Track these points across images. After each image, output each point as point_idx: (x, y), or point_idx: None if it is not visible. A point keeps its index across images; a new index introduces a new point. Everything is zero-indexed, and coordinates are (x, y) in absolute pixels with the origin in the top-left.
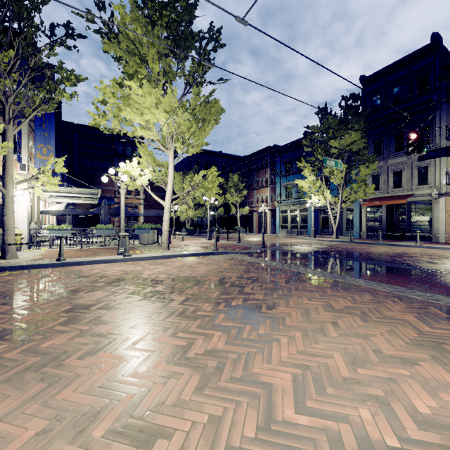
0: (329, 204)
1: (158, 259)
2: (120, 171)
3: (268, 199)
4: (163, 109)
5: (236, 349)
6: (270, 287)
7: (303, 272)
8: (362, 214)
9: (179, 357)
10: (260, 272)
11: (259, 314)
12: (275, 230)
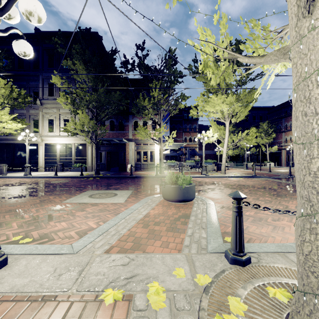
0: None
1: (222, 177)
2: (203, 135)
3: None
4: (225, 103)
5: (275, 200)
6: (291, 191)
7: None
8: None
9: (256, 199)
10: (286, 186)
11: (284, 196)
12: None
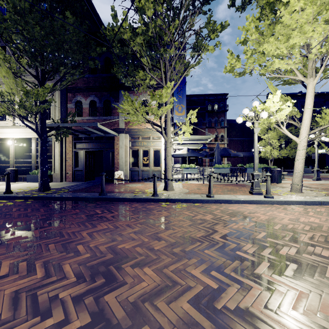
0: None
1: (308, 204)
2: (258, 109)
3: None
4: (323, 19)
5: None
6: None
7: None
8: None
9: None
10: None
11: None
12: None
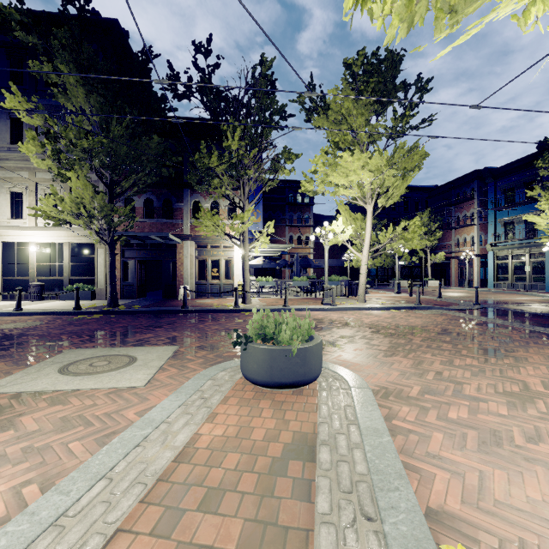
0: None
1: (361, 310)
2: (326, 230)
3: (474, 241)
4: (368, 169)
5: (489, 366)
6: (502, 339)
7: (542, 331)
8: None
9: (448, 364)
10: (485, 327)
11: (500, 354)
12: (487, 283)
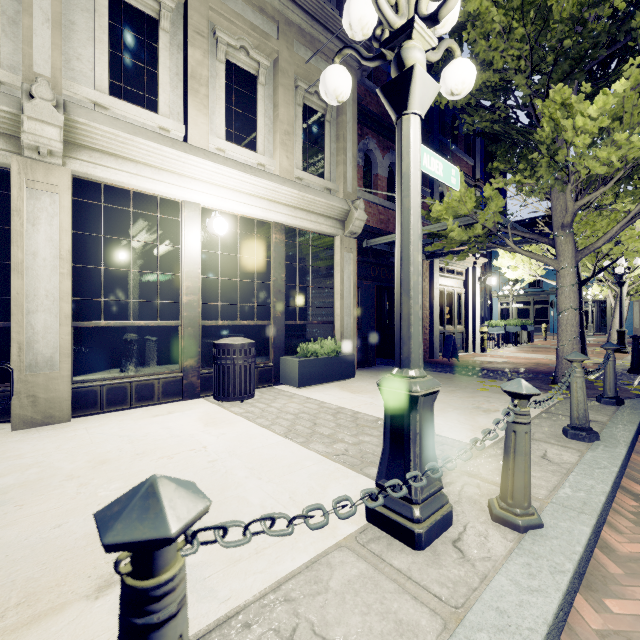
0: (613, 297)
1: None
2: None
3: None
4: None
5: None
6: None
7: None
8: (634, 308)
9: None
10: None
11: None
12: None
